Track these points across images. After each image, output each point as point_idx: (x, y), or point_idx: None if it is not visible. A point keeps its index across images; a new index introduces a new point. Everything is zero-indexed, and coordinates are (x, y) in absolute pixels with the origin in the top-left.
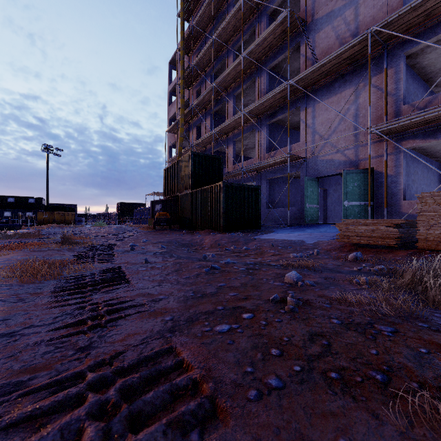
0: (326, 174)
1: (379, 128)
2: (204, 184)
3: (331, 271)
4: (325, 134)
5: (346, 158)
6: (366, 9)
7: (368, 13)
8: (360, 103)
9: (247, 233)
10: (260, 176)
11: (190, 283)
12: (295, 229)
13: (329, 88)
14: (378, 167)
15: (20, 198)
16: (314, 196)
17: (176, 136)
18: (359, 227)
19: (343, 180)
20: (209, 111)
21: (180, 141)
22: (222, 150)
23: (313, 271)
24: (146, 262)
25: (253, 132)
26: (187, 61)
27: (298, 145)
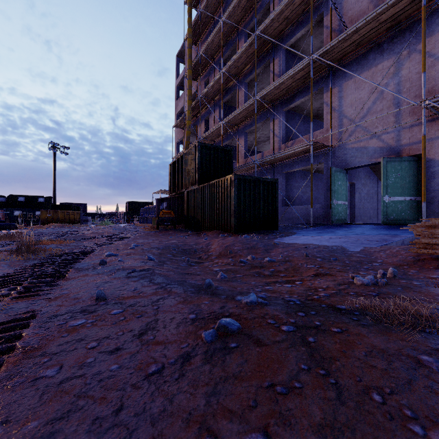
0: (356, 165)
1: (437, 100)
2: (213, 179)
3: None
4: (356, 117)
5: (384, 144)
6: None
7: None
8: (402, 75)
9: (263, 236)
10: (275, 169)
11: (152, 423)
12: (321, 231)
13: (361, 62)
14: (429, 153)
15: (30, 197)
16: (342, 190)
17: (183, 131)
18: None
19: (383, 170)
20: (218, 102)
21: (187, 135)
22: (232, 144)
23: None
24: (98, 300)
25: (267, 122)
26: (194, 52)
27: (321, 132)
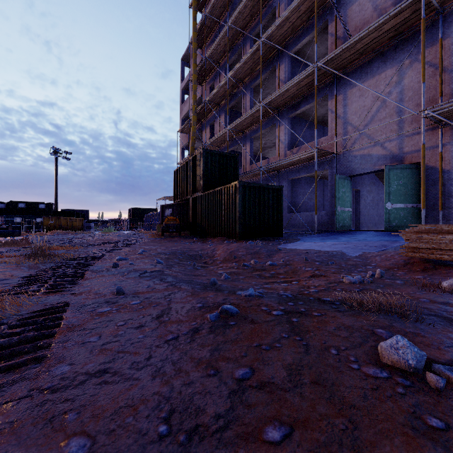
0: (361, 172)
1: (436, 110)
2: (218, 185)
3: (450, 323)
4: (360, 125)
5: (387, 152)
6: None
7: None
8: (405, 84)
9: (267, 242)
10: (280, 176)
11: (173, 364)
12: (325, 237)
13: (365, 70)
14: (430, 160)
15: (30, 204)
16: (346, 197)
17: (188, 137)
18: (440, 235)
19: (385, 177)
20: (223, 107)
21: (192, 140)
22: (237, 150)
23: (414, 321)
24: (118, 294)
25: (273, 128)
26: (200, 55)
27: (326, 139)
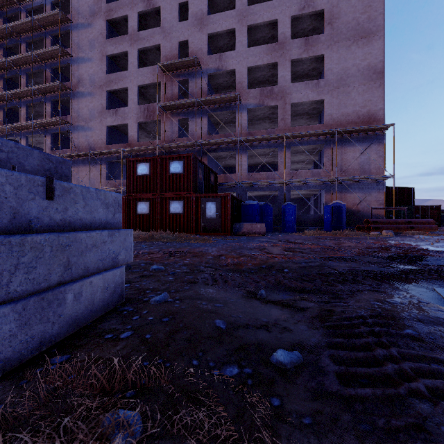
0: None
1: None
2: None
3: None
4: (81, 182)
5: None
6: (96, 136)
7: (96, 138)
8: (94, 173)
9: None
10: None
11: None
12: None
13: (83, 162)
14: None
15: None
16: None
17: None
18: None
19: None
20: (1, 136)
21: None
22: None
23: None
24: None
25: None
26: None
27: None
